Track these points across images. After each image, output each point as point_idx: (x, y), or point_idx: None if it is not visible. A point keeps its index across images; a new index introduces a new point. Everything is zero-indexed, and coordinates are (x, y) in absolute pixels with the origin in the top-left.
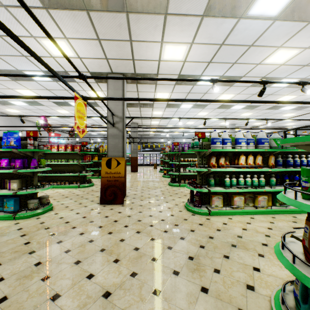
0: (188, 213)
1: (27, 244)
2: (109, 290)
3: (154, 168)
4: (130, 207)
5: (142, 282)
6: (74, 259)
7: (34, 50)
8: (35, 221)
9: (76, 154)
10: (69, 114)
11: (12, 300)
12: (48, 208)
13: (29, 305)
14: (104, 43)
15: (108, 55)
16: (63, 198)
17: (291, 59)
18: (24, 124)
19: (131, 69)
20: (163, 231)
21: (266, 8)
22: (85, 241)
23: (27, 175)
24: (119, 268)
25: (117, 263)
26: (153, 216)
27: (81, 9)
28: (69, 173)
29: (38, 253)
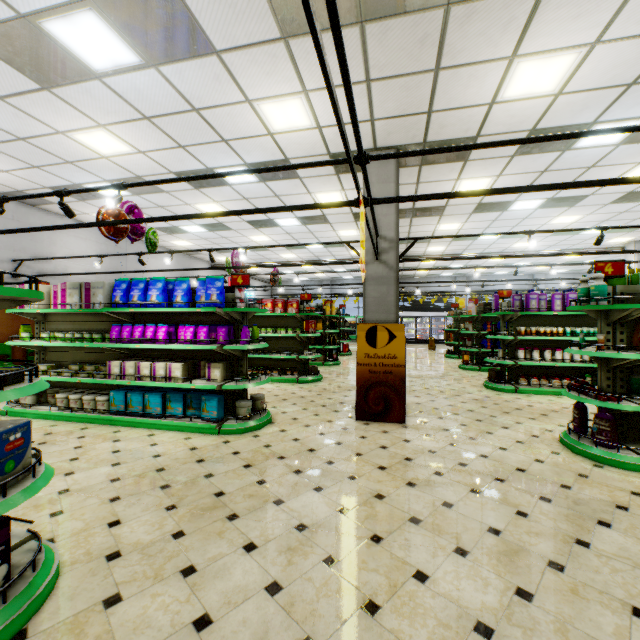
0: (581, 460)
1: (263, 485)
2: (483, 620)
3: (429, 349)
4: (422, 431)
5: (558, 618)
6: (366, 530)
7: (243, 126)
8: (254, 441)
9: (291, 317)
10: (268, 243)
11: (291, 593)
12: (266, 418)
13: (328, 612)
14: (377, 86)
15: (377, 112)
16: (280, 401)
17: None
18: (195, 266)
19: (418, 133)
20: (538, 497)
21: None
22: (368, 496)
23: (232, 356)
24: (477, 570)
25: (467, 558)
26: (490, 458)
27: (350, 23)
28: (280, 354)
29: (291, 506)
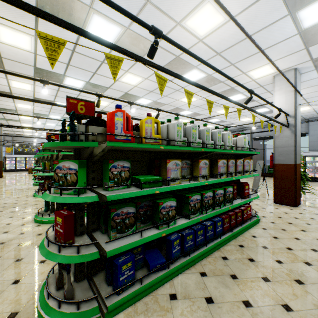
0: (33, 197)
1: None
2: None
3: (29, 173)
4: None
5: None
6: None
7: None
8: None
9: None
10: None
11: None
12: None
13: None
14: None
15: None
16: None
17: (109, 105)
18: None
19: None
20: (2, 207)
21: (73, 84)
22: None
23: None
24: None
25: None
26: None
27: None
28: None
29: None
